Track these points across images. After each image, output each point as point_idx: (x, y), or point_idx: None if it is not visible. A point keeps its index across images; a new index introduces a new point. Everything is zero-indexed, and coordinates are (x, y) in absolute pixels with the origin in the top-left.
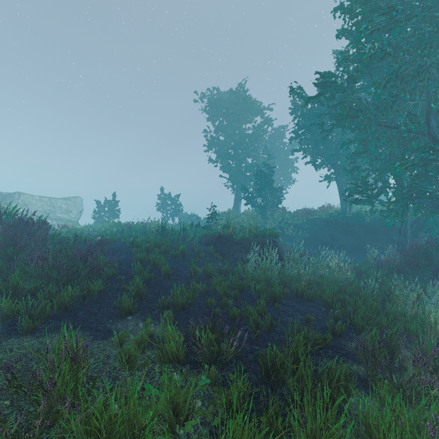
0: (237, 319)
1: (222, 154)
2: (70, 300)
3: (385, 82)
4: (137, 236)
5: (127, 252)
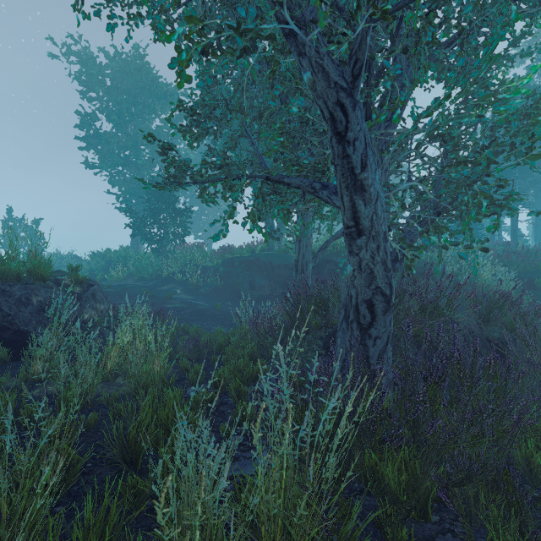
0: None
1: (106, 154)
2: None
3: None
4: None
5: None
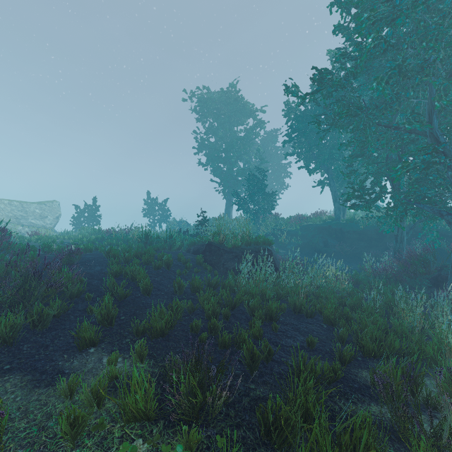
0: (228, 352)
1: (213, 157)
2: (12, 329)
3: (387, 77)
4: (118, 245)
5: (102, 263)
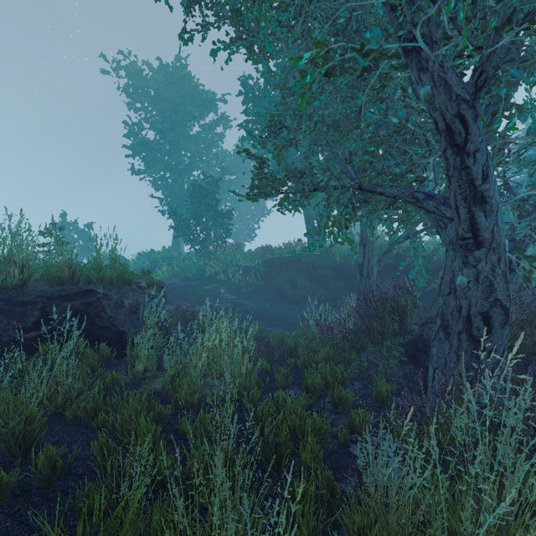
0: None
1: (150, 161)
2: None
3: None
4: None
5: None
